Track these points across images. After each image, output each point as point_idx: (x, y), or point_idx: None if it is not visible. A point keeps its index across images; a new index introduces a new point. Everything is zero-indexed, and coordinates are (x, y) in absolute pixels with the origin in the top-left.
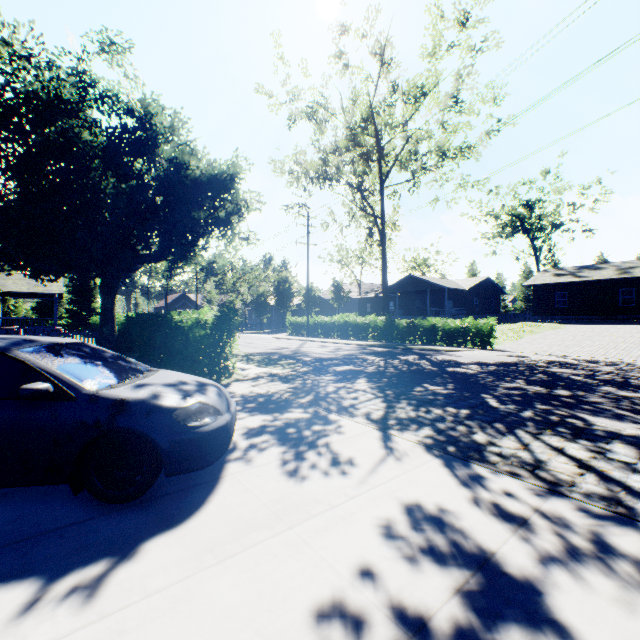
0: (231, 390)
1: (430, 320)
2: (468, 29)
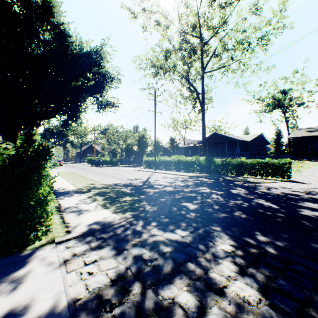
0: (3, 289)
1: (239, 159)
2: None
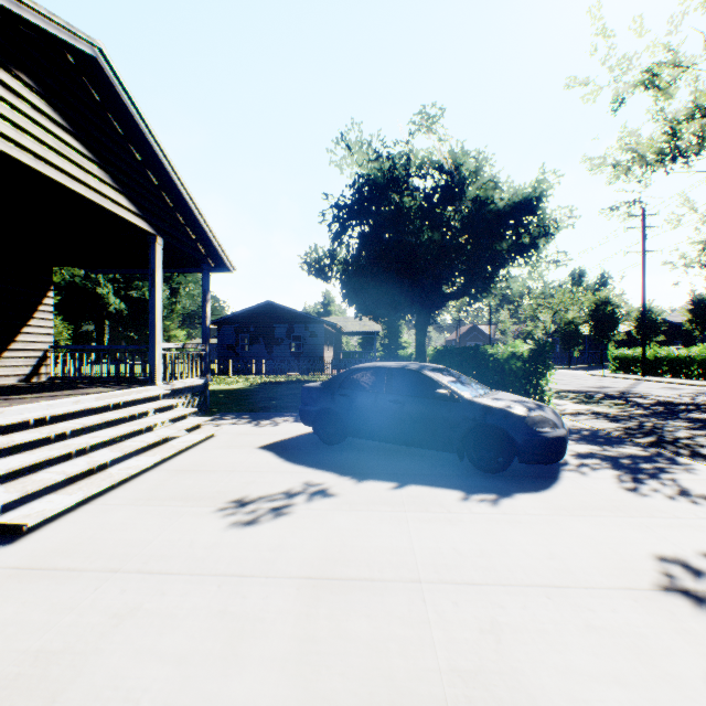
0: None
1: None
2: None
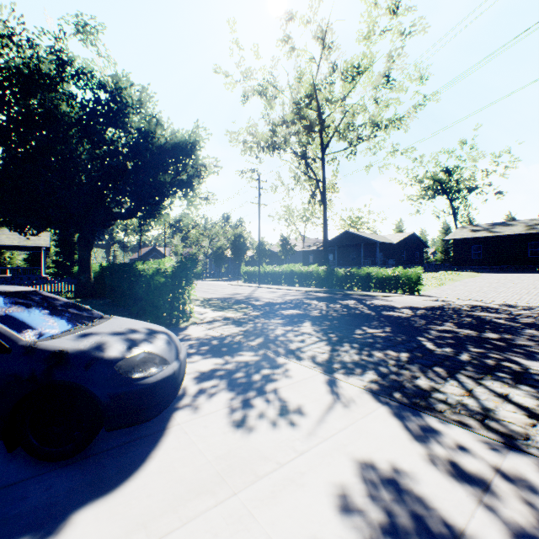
0: (188, 333)
1: (365, 269)
2: (398, 16)
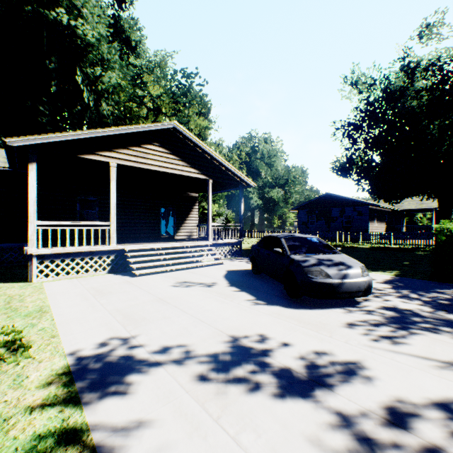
0: None
1: None
2: None
